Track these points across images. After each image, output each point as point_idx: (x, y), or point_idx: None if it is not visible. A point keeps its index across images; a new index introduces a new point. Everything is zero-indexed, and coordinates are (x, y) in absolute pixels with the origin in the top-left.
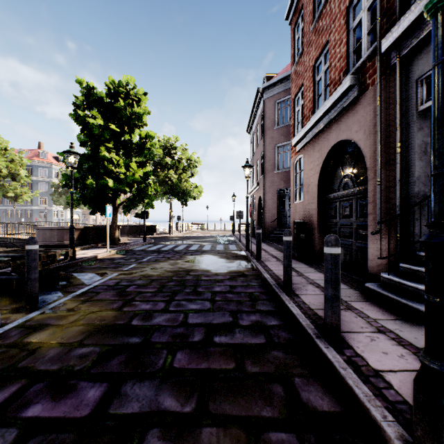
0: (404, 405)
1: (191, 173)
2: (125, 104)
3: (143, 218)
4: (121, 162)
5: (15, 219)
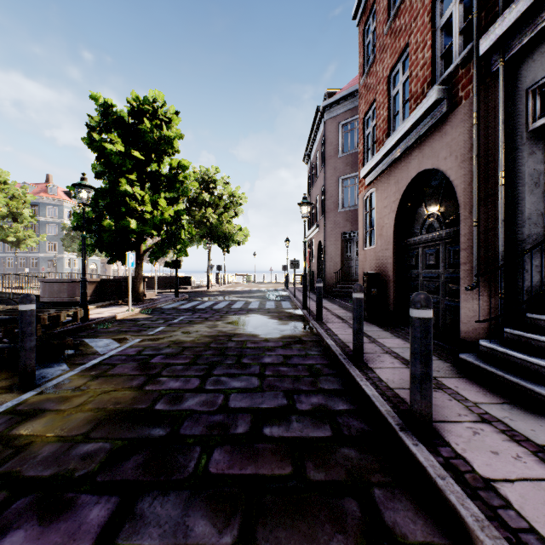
0: (531, 535)
1: (235, 213)
2: (152, 126)
3: (174, 268)
4: (146, 198)
5: (18, 269)
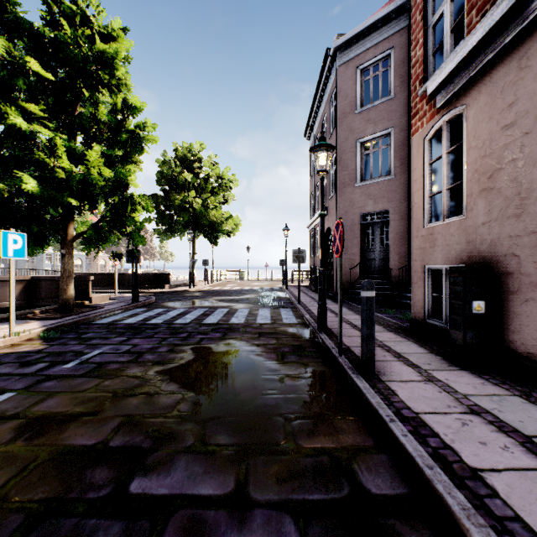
0: None
1: (224, 198)
2: (72, 30)
3: (130, 261)
4: (59, 145)
5: None
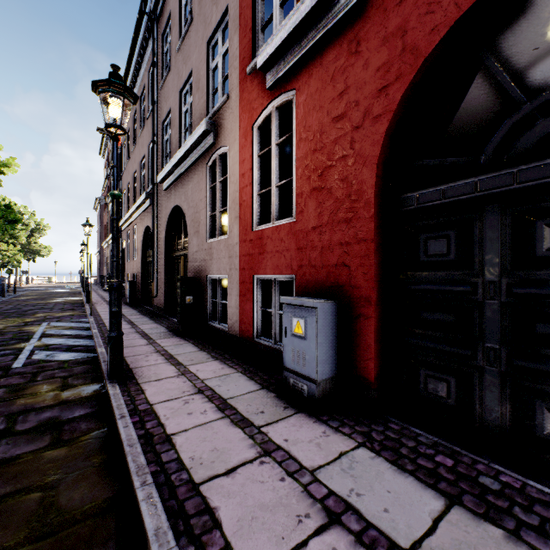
0: None
1: (40, 235)
2: None
3: (9, 273)
4: (5, 246)
5: None
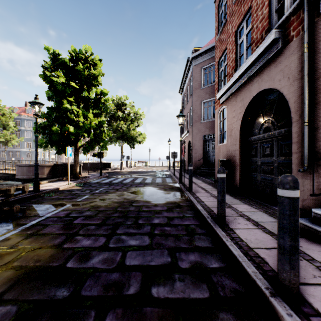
0: None
1: (137, 124)
2: (84, 67)
3: (99, 157)
4: (80, 113)
5: (8, 158)
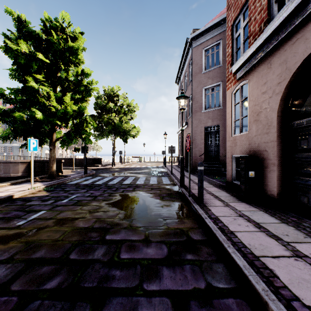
0: None
1: (131, 117)
2: (58, 37)
3: (83, 152)
4: (51, 95)
5: None
